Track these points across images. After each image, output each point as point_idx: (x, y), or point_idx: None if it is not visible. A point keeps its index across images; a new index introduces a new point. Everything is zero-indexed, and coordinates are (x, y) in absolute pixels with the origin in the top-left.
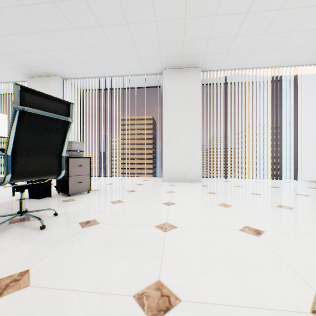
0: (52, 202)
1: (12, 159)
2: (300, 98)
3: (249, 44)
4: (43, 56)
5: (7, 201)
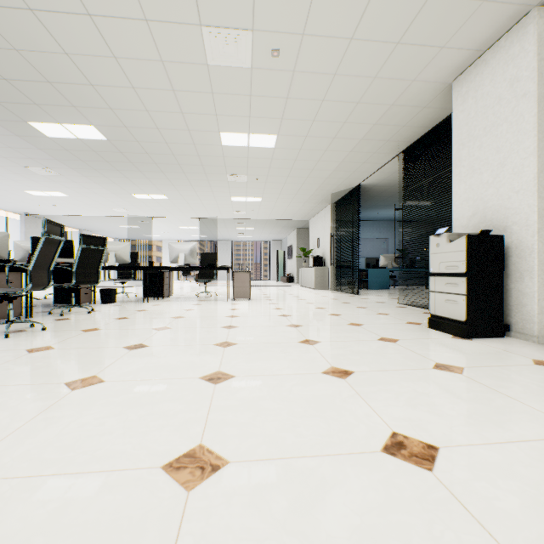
0: None
1: None
2: (3, 229)
3: None
4: None
5: None
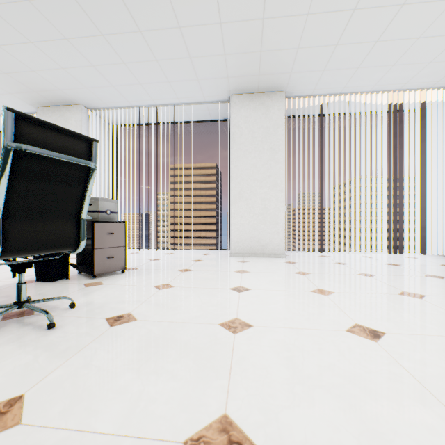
0: (69, 286)
1: (3, 224)
2: (429, 137)
3: (356, 56)
4: (58, 76)
5: (3, 285)
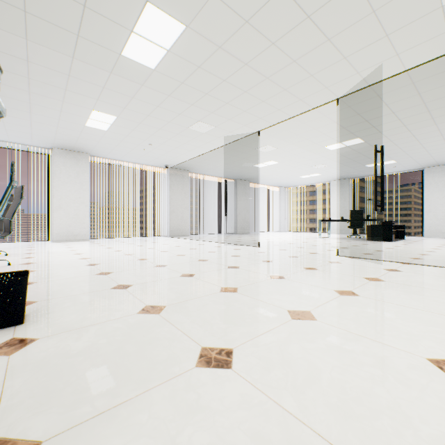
0: None
1: None
2: (161, 184)
3: (123, 153)
4: None
5: None
